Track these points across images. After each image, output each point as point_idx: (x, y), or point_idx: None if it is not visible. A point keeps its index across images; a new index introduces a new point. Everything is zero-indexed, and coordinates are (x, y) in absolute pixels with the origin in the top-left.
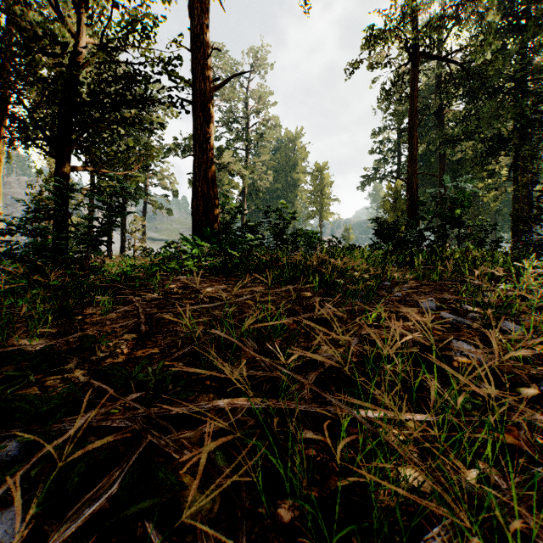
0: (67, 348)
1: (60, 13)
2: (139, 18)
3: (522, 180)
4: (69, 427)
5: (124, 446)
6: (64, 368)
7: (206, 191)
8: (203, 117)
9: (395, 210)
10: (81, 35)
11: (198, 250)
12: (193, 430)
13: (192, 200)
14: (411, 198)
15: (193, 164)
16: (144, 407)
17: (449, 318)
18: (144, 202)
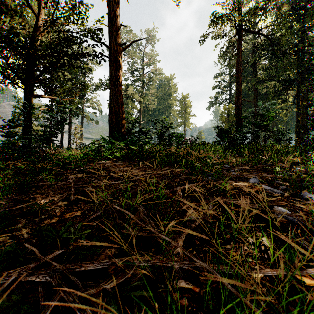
0: (20, 211)
1: (26, 0)
2: (75, 4)
3: (302, 104)
4: (5, 281)
5: (43, 298)
6: (15, 227)
7: (117, 110)
8: (115, 66)
9: (228, 121)
10: (40, 14)
11: (112, 145)
12: (95, 287)
13: (109, 115)
14: (238, 114)
15: (110, 94)
16: (61, 265)
17: (268, 189)
18: (82, 116)
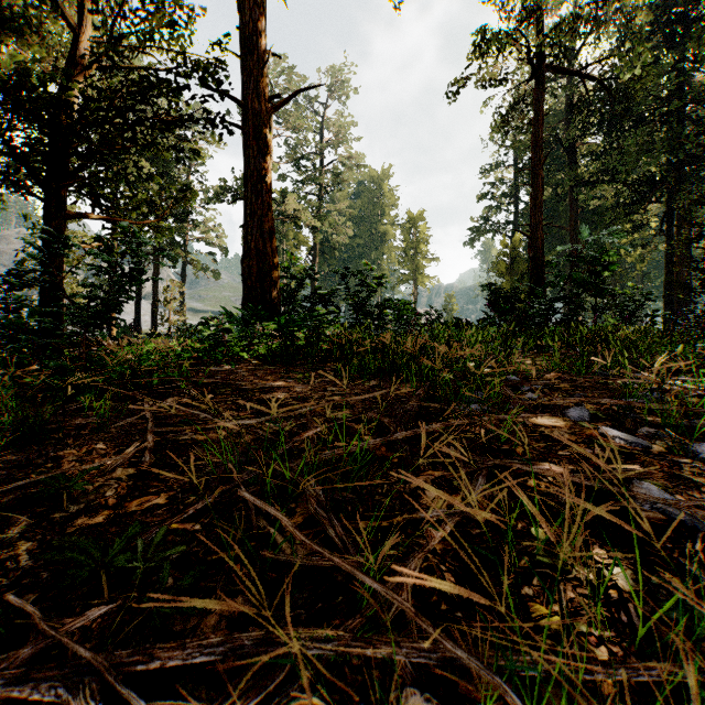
0: (20, 495)
1: None
2: (163, 3)
3: (678, 234)
4: None
5: None
6: (1, 537)
7: (261, 247)
8: (257, 147)
9: (513, 274)
10: (82, 26)
11: (248, 329)
12: None
13: (242, 260)
14: (535, 257)
15: (244, 210)
16: (99, 655)
17: (614, 437)
18: (183, 262)
